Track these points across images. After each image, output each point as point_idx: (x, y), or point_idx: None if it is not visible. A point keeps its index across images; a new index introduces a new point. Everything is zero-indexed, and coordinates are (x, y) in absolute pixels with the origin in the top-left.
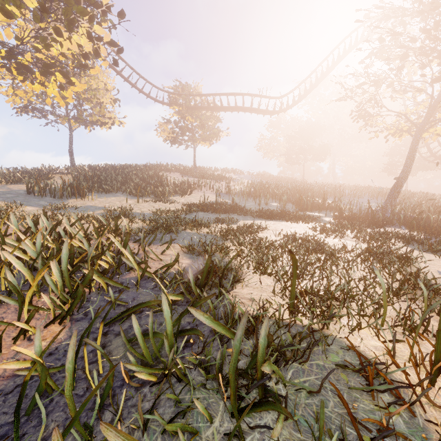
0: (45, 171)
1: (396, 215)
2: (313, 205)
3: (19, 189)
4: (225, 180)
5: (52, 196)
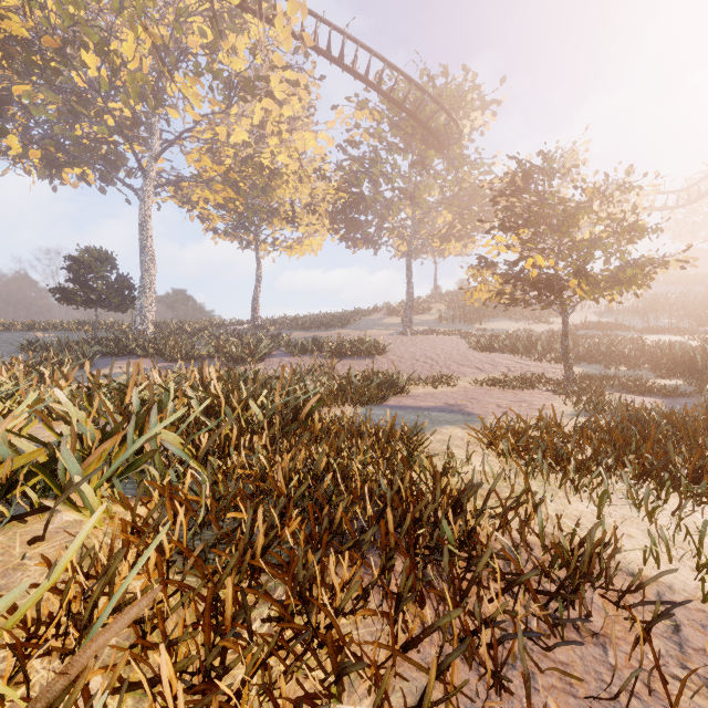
0: (417, 303)
1: None
2: None
3: (425, 319)
4: None
5: (457, 324)
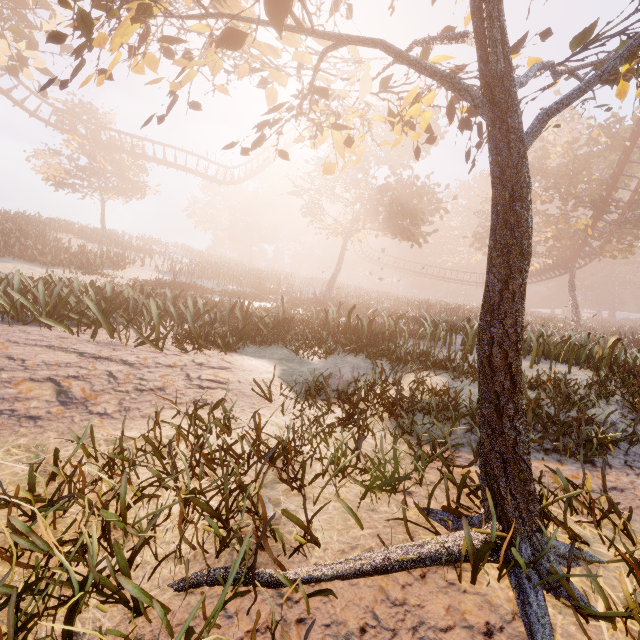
0: None
1: (331, 299)
2: (271, 290)
3: None
4: (158, 254)
5: None
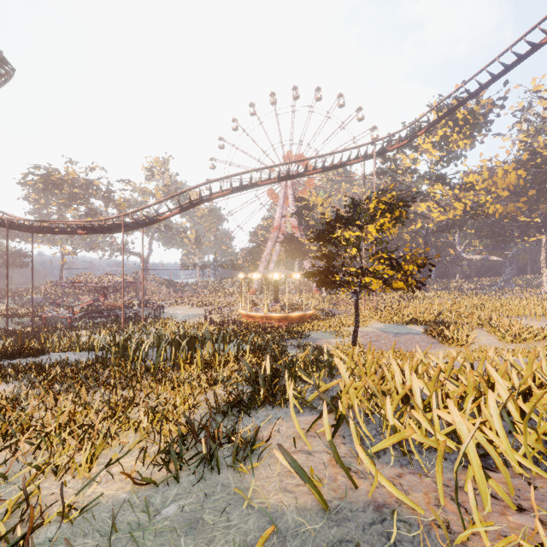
0: None
1: None
2: None
3: None
4: None
5: None
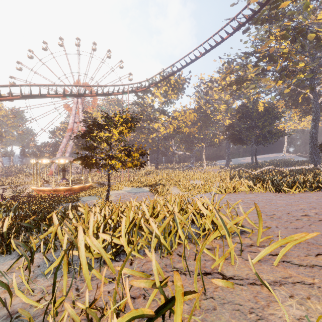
0: None
1: None
2: None
3: None
4: None
5: None
